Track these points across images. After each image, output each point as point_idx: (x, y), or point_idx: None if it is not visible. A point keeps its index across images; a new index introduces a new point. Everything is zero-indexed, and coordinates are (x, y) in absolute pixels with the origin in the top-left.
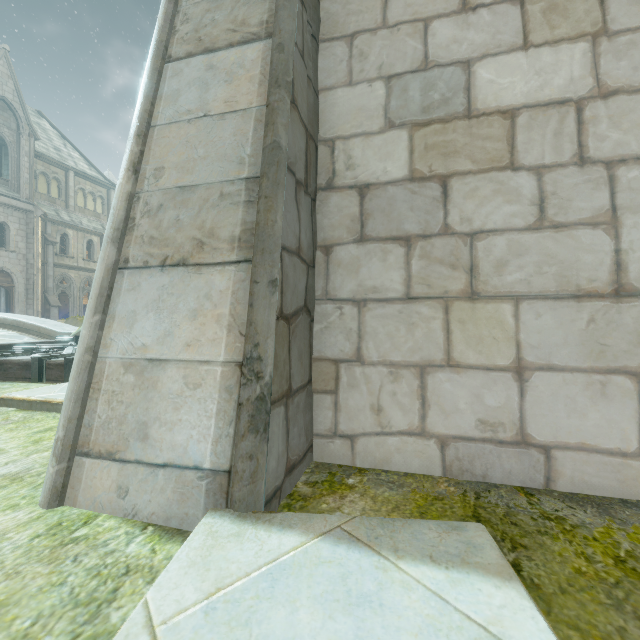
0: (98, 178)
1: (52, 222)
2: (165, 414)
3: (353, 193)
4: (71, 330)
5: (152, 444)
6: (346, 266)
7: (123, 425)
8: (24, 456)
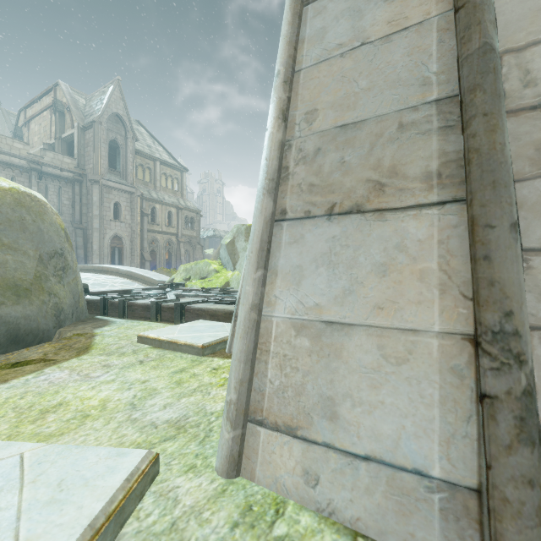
0: (175, 164)
1: (146, 199)
2: (358, 391)
3: (537, 115)
4: (164, 279)
5: (344, 426)
6: (532, 207)
7: (301, 396)
8: (175, 399)
